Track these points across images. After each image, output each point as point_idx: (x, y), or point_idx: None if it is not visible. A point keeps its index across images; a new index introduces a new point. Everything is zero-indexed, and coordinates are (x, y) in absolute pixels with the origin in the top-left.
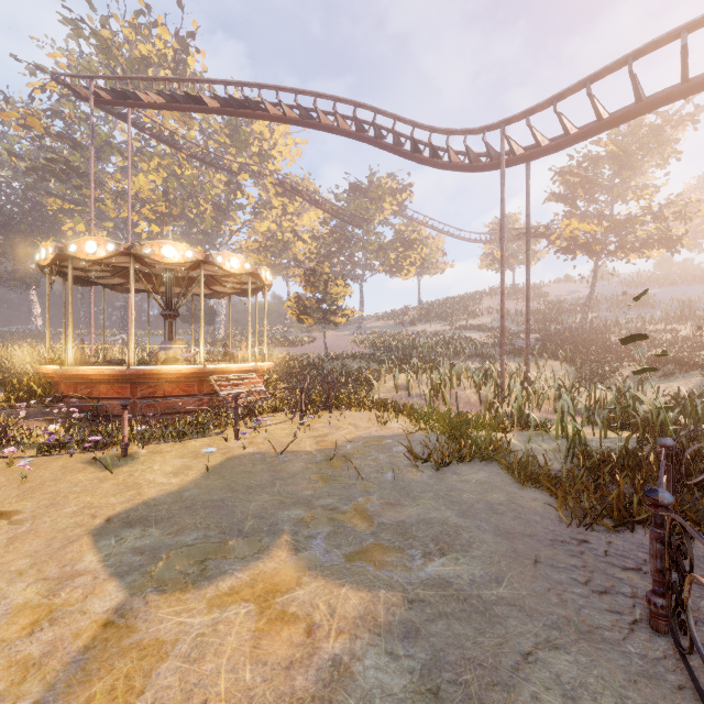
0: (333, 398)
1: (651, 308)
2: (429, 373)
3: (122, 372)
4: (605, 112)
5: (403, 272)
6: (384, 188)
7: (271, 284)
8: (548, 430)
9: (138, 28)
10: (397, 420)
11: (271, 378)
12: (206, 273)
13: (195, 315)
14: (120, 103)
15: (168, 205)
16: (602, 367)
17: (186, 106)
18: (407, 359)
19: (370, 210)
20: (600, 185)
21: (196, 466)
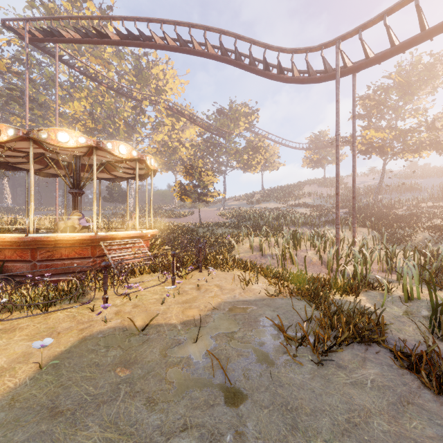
0: (203, 259)
1: (419, 192)
2: (276, 237)
3: (21, 239)
4: (426, 24)
5: (252, 168)
6: (240, 112)
7: (156, 170)
8: (390, 291)
9: (73, 2)
10: (257, 282)
11: (155, 242)
12: (102, 159)
13: (113, 196)
14: (48, 40)
15: (94, 122)
16: (399, 233)
17: (95, 39)
18: (257, 226)
19: (230, 126)
20: (388, 106)
21: (37, 355)
